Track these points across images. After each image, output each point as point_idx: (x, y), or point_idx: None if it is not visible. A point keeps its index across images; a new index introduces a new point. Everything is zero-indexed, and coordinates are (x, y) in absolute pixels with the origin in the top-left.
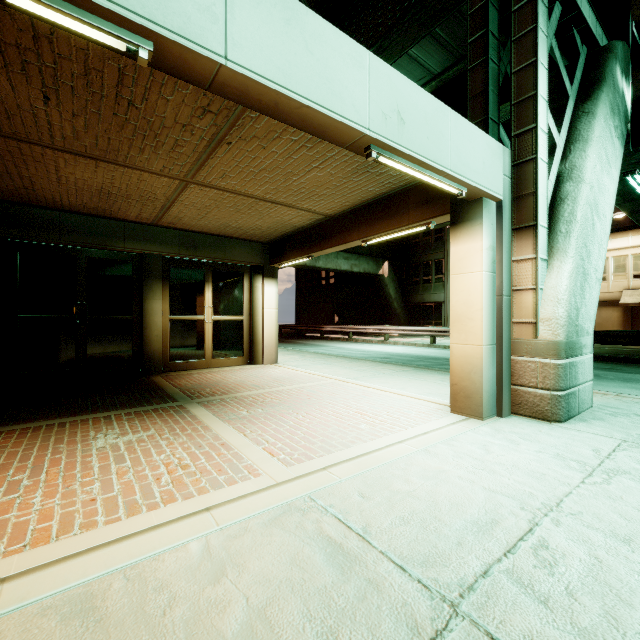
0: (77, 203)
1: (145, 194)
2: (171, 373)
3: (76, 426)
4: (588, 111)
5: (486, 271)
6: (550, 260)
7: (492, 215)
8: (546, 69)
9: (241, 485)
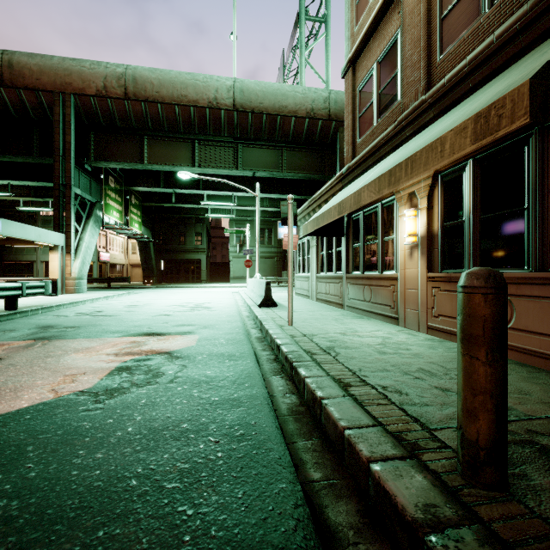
0: None
1: None
2: None
3: None
4: (88, 223)
5: (59, 262)
6: (75, 259)
7: (61, 249)
8: (74, 218)
9: None
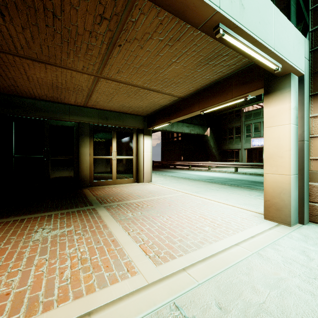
0: (42, 94)
1: (76, 86)
2: (94, 187)
3: (29, 222)
4: None
5: (292, 124)
6: None
7: (296, 85)
8: None
9: (120, 284)
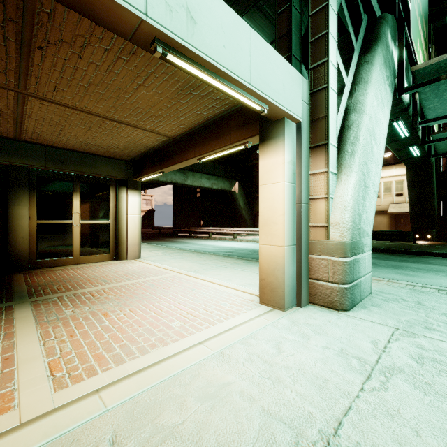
0: None
1: None
2: (37, 270)
3: None
4: (368, 61)
5: (287, 182)
6: (339, 174)
7: (293, 134)
8: (336, 14)
9: None
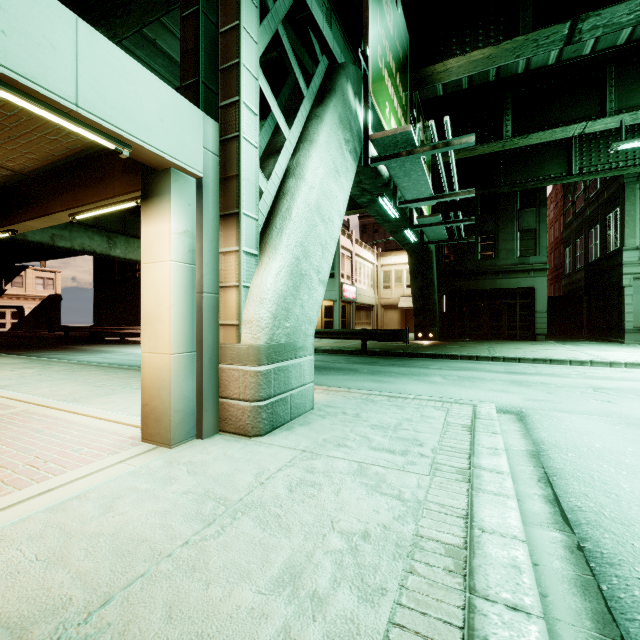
0: None
1: None
2: None
3: None
4: (319, 115)
5: (178, 261)
6: (262, 256)
7: (190, 194)
8: (256, 42)
9: None
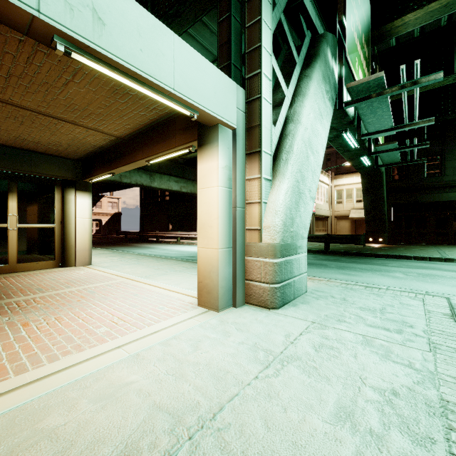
0: None
1: None
2: None
3: None
4: (308, 75)
5: (222, 186)
6: (274, 180)
7: (228, 140)
8: (270, 29)
9: None
